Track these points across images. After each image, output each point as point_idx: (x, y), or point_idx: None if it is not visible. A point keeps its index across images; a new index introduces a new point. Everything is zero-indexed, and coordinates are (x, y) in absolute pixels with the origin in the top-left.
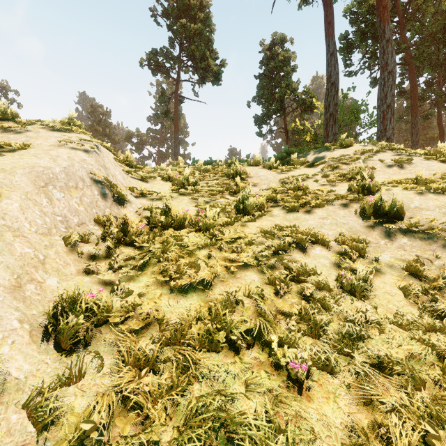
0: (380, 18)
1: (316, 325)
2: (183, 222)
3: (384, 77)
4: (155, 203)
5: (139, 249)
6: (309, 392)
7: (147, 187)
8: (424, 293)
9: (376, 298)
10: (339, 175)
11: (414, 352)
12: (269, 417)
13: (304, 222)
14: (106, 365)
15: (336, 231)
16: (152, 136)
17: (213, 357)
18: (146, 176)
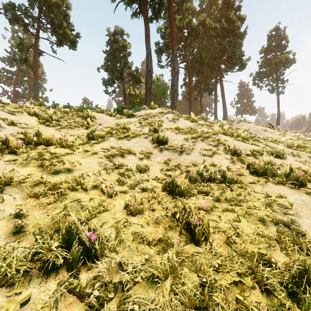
0: (172, 42)
1: (123, 181)
2: (51, 141)
3: (173, 74)
4: (25, 130)
5: (20, 155)
6: (116, 198)
7: (16, 119)
8: (168, 170)
9: (150, 173)
10: (147, 123)
11: (156, 186)
12: (98, 203)
13: (126, 144)
14: (17, 198)
15: (140, 149)
16: (7, 76)
17: (75, 193)
18: (14, 110)
